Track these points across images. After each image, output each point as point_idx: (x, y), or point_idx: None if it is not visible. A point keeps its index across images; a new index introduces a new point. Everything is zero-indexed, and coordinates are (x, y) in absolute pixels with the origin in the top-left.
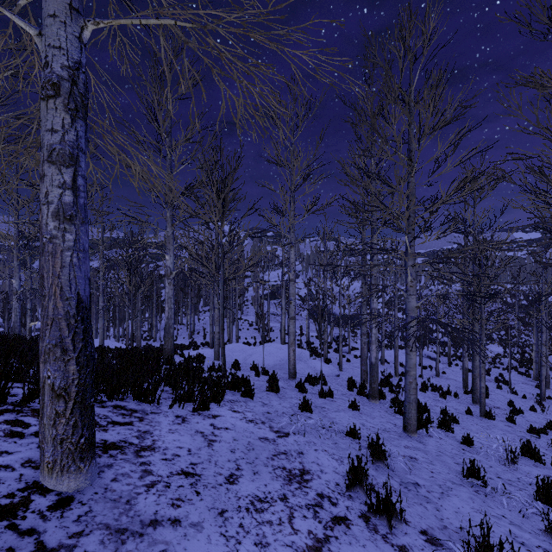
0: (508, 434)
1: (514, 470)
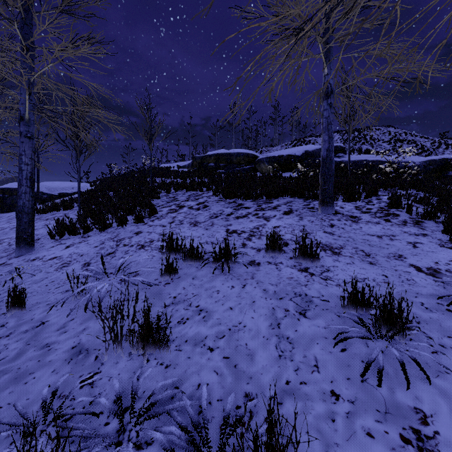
0: None
1: None
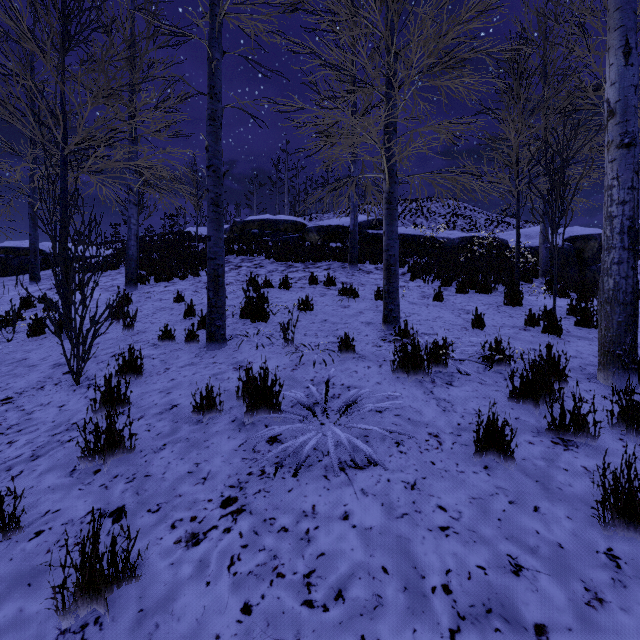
0: None
1: (285, 346)
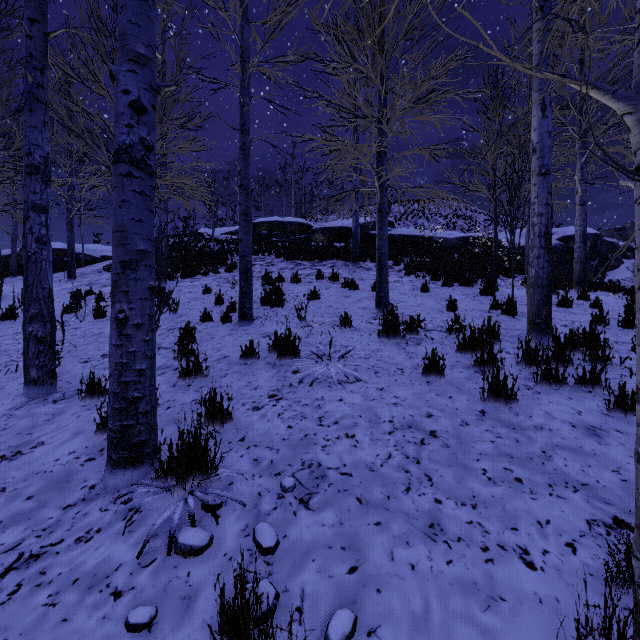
0: (346, 451)
1: (299, 323)
